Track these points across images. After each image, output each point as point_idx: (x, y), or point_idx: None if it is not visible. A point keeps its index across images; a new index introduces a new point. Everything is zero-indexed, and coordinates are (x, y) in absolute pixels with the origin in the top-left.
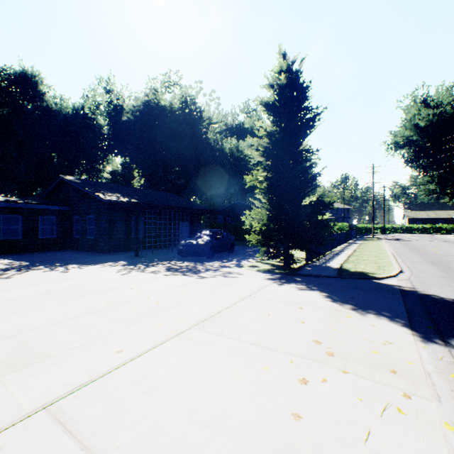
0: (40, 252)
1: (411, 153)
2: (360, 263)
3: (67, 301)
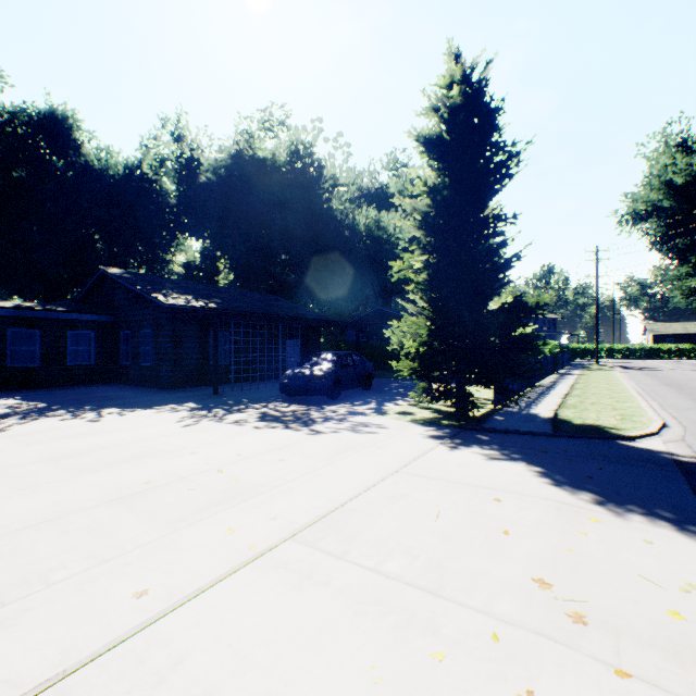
0: (68, 388)
1: (660, 228)
2: (588, 409)
3: (79, 475)
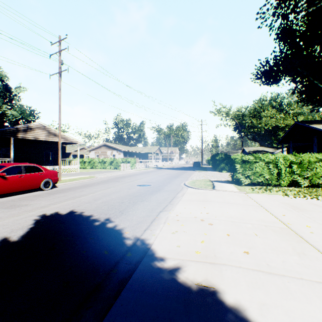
0: None
1: None
2: None
3: None
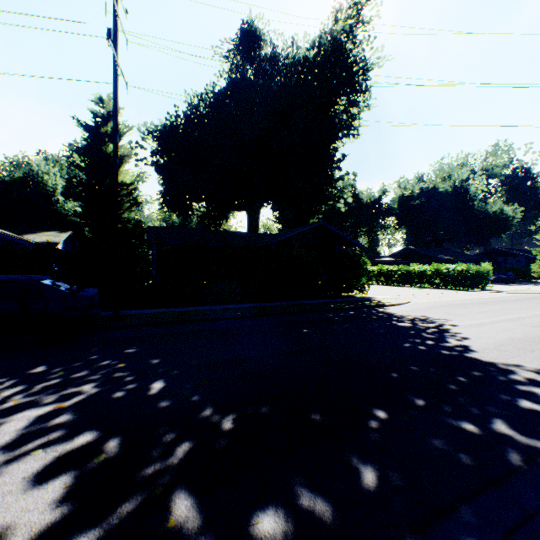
0: None
1: None
2: None
3: None
